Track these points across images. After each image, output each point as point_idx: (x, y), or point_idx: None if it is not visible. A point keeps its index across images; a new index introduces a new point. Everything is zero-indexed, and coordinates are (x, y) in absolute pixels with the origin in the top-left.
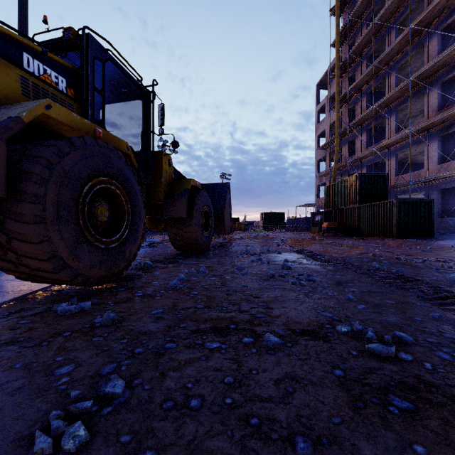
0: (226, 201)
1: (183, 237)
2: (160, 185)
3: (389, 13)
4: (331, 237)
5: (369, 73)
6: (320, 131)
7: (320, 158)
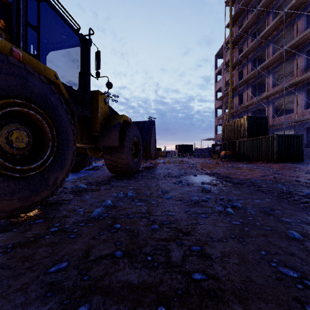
0: (152, 134)
1: (116, 162)
2: (96, 119)
3: (268, 2)
4: (227, 161)
5: (253, 45)
6: (217, 88)
7: (217, 106)
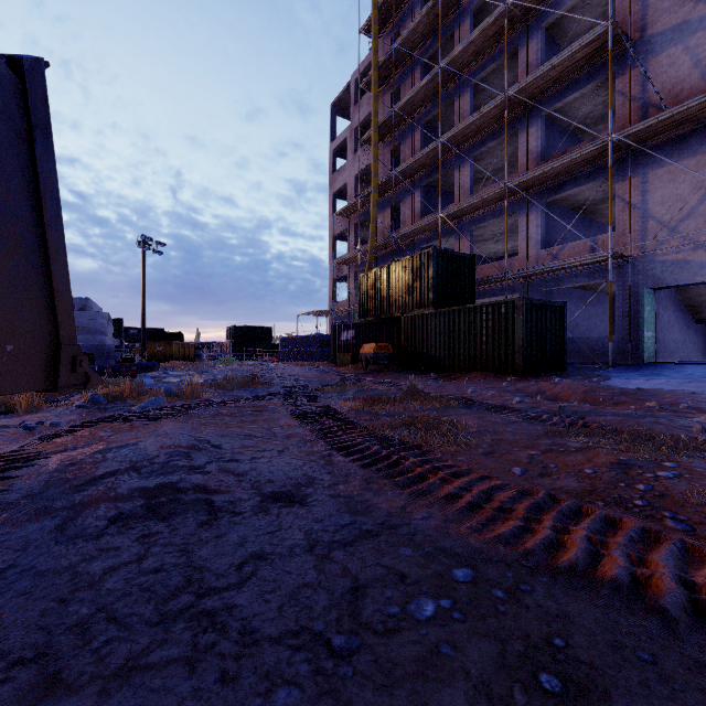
0: None
1: None
2: None
3: None
4: (383, 373)
5: (430, 84)
6: (338, 186)
7: (338, 232)
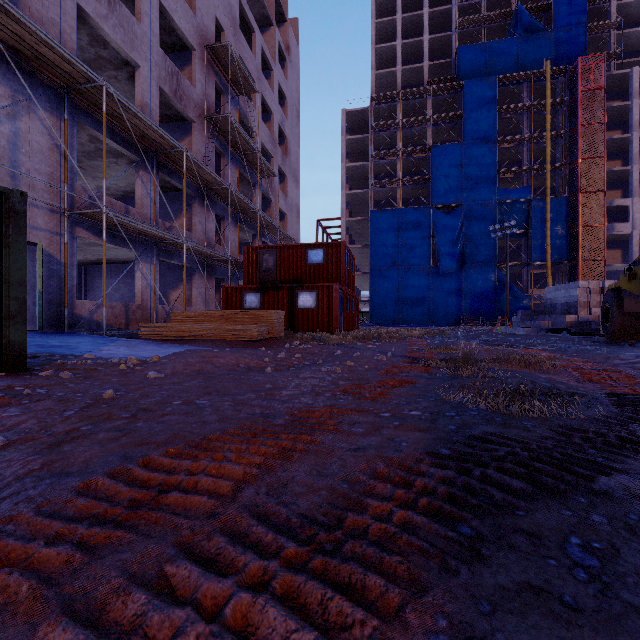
0: None
1: None
2: None
3: None
4: None
5: None
6: None
7: None
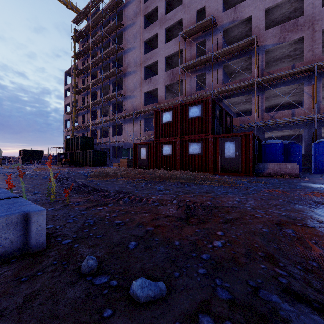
0: None
1: None
2: None
3: (97, 61)
4: (67, 167)
5: (89, 85)
6: (67, 102)
7: (67, 119)
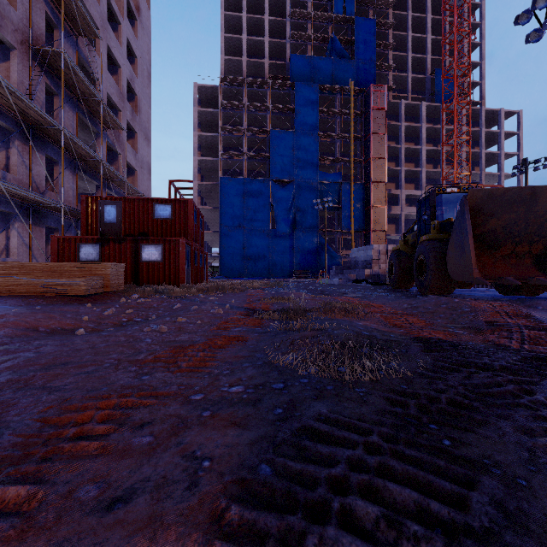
0: (452, 233)
1: None
2: None
3: None
4: None
5: None
6: None
7: None
